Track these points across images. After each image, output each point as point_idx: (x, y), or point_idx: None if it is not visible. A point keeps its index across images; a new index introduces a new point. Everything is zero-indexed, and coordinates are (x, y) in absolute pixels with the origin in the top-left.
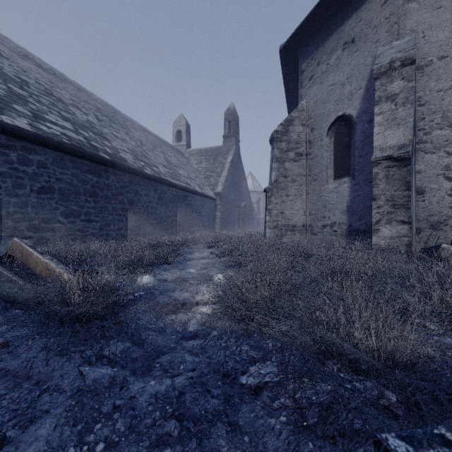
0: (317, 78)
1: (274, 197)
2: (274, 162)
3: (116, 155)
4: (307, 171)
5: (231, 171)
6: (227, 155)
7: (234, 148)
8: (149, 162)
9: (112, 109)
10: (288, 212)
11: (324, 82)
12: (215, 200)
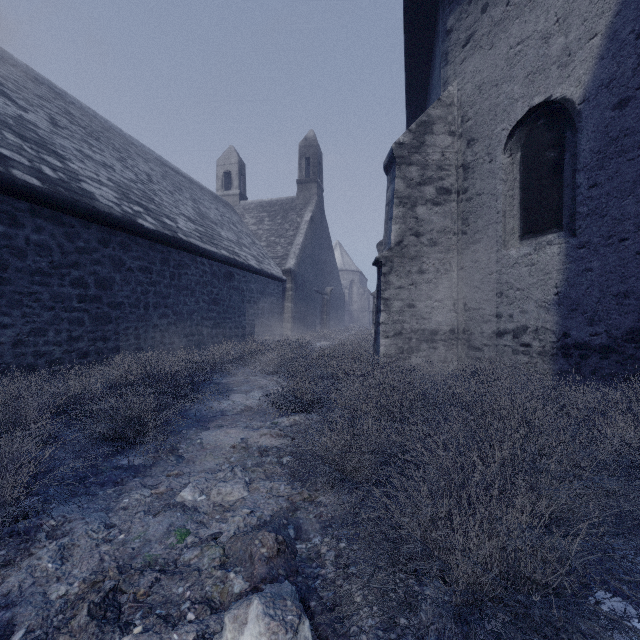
0: (482, 37)
1: (395, 274)
2: (395, 204)
3: (67, 184)
4: (459, 224)
5: (310, 235)
6: (304, 211)
7: (315, 200)
8: (156, 209)
9: (105, 124)
10: (423, 304)
11: (499, 42)
12: (284, 283)
